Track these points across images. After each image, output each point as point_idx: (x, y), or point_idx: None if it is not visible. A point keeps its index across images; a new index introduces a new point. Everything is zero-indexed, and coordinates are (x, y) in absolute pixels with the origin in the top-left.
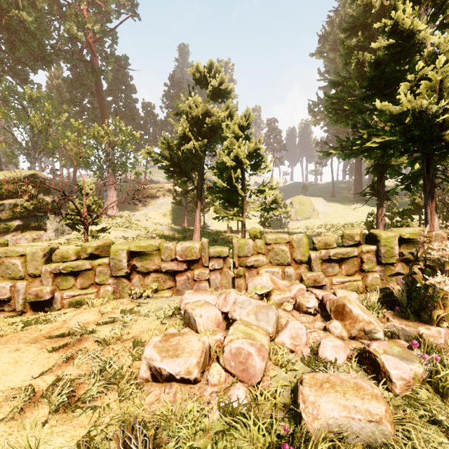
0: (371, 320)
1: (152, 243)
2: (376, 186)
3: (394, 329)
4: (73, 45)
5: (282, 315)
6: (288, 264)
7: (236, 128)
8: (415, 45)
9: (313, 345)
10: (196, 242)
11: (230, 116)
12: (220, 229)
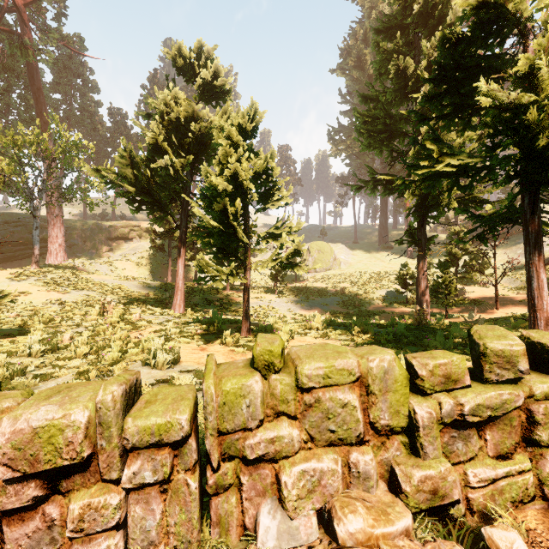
0: None
1: None
2: (414, 232)
3: None
4: None
5: None
6: (359, 441)
7: (235, 131)
8: (516, 12)
9: None
10: (80, 399)
11: None
12: None
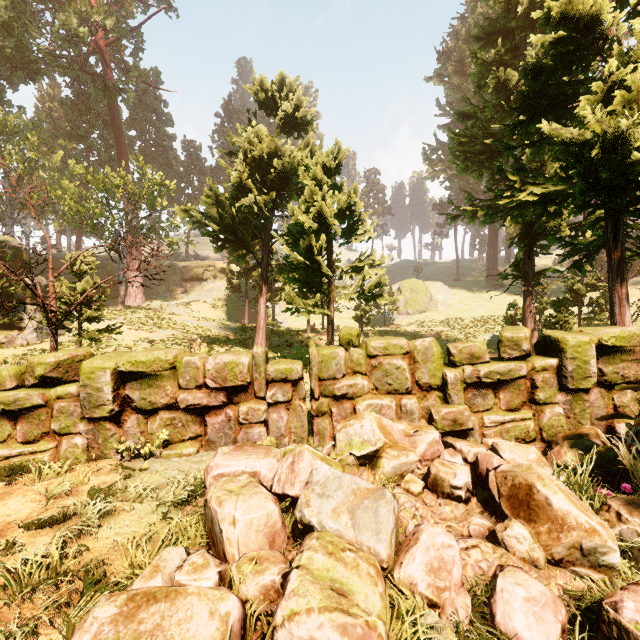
0: (594, 526)
1: (161, 357)
2: (521, 265)
3: (637, 539)
4: (73, 48)
5: (403, 503)
6: (407, 392)
7: (319, 171)
8: (596, 42)
9: (478, 587)
10: (243, 353)
11: (311, 158)
12: (297, 326)
